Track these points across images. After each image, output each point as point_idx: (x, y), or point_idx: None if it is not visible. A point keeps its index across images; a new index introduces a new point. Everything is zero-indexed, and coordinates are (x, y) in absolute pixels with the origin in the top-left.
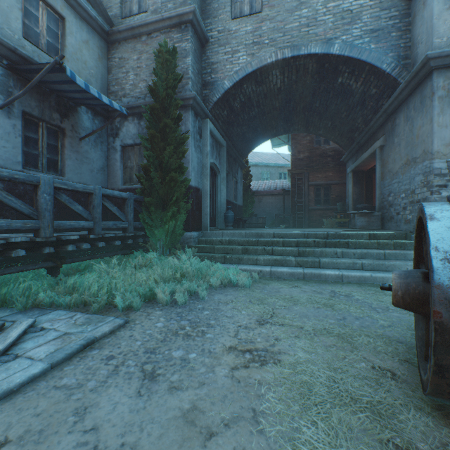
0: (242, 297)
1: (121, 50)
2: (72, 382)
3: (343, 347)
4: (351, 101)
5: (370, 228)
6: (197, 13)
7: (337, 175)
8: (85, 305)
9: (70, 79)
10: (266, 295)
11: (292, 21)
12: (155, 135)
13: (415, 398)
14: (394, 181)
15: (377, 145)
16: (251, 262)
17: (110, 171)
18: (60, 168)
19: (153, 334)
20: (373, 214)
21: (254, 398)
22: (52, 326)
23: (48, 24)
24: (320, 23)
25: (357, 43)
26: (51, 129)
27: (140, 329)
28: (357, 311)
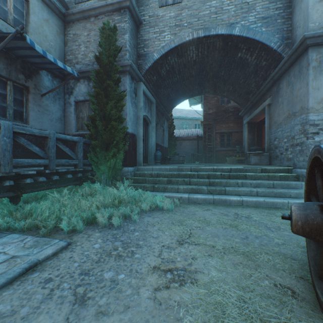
0: (166, 219)
1: (75, 28)
2: (7, 309)
3: (248, 265)
4: (247, 71)
5: (261, 164)
6: (133, 0)
7: (236, 125)
8: (37, 228)
9: (31, 46)
10: (185, 217)
11: (205, 9)
12: (100, 92)
13: (316, 318)
14: (279, 129)
15: (266, 104)
16: (173, 190)
17: (66, 121)
18: (25, 117)
19: (90, 255)
20: (263, 153)
21: (173, 322)
22: (3, 250)
23: (14, 5)
24: (225, 11)
25: (252, 27)
26: (17, 87)
27: (79, 250)
28: (256, 230)
